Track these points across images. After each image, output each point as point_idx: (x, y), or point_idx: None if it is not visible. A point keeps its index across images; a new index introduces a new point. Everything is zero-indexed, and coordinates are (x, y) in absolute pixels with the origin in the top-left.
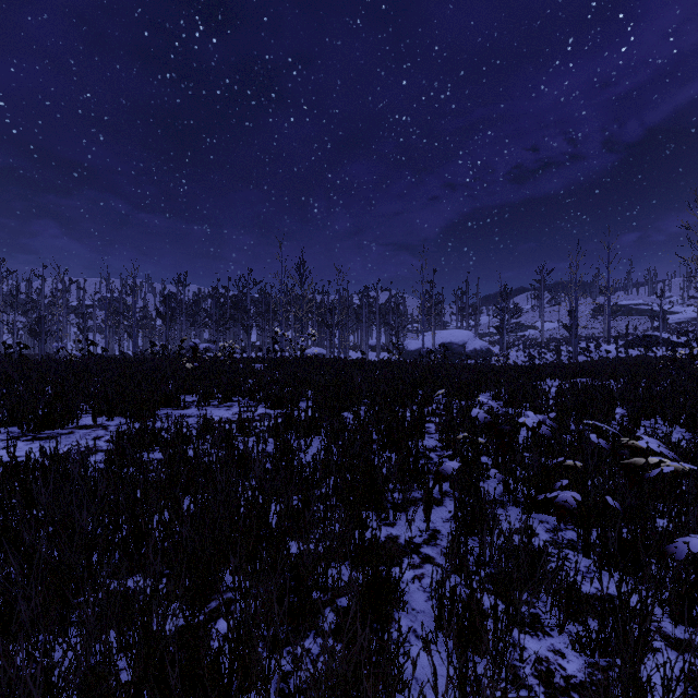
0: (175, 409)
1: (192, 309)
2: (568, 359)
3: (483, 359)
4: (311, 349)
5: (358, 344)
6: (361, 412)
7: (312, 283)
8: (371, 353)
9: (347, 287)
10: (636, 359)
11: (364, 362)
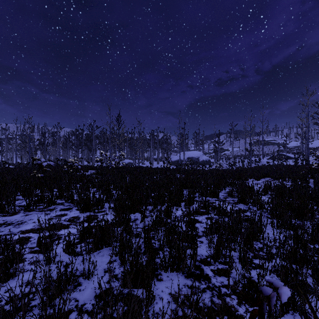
0: (4, 215)
1: (65, 140)
2: (247, 165)
3: (209, 166)
4: (126, 160)
5: (148, 157)
6: (147, 212)
7: (124, 127)
8: (155, 162)
9: (143, 130)
10: (289, 168)
11: (151, 170)
